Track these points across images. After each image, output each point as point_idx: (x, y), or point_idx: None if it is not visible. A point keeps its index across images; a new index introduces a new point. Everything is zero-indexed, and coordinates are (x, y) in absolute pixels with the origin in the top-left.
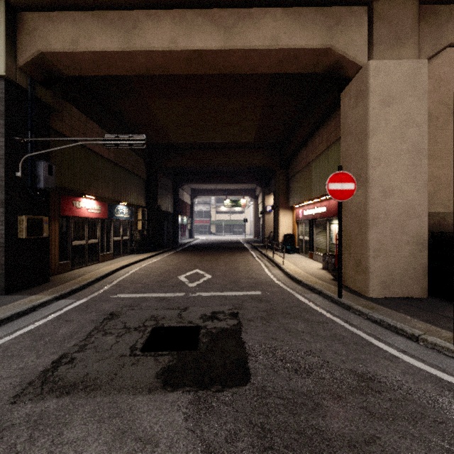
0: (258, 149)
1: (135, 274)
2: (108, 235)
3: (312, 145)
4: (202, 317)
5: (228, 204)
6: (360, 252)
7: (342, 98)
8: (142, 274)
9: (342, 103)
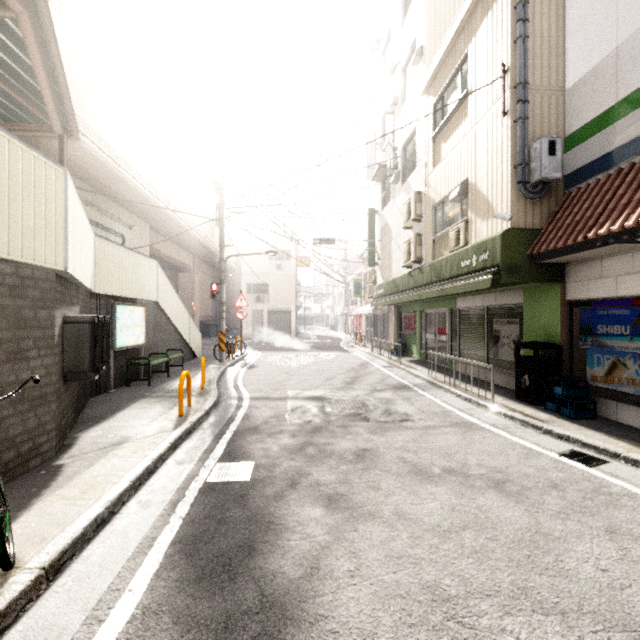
0: None
1: None
2: None
3: None
4: None
5: None
6: None
7: (180, 275)
8: None
9: (180, 277)
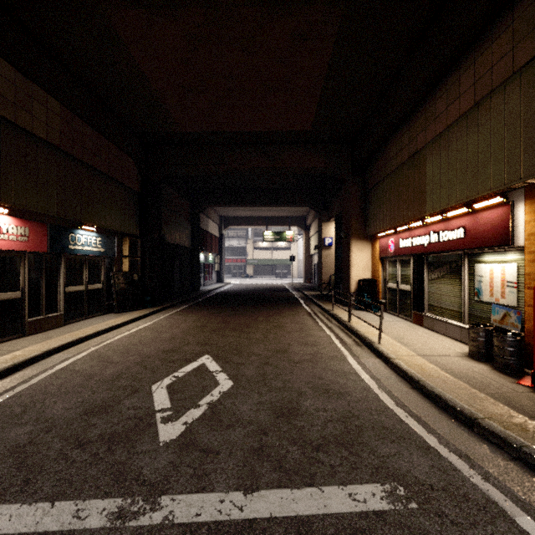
0: (317, 144)
1: (65, 372)
2: (52, 283)
3: (427, 115)
4: None
5: (269, 237)
6: None
7: None
8: (79, 372)
9: None
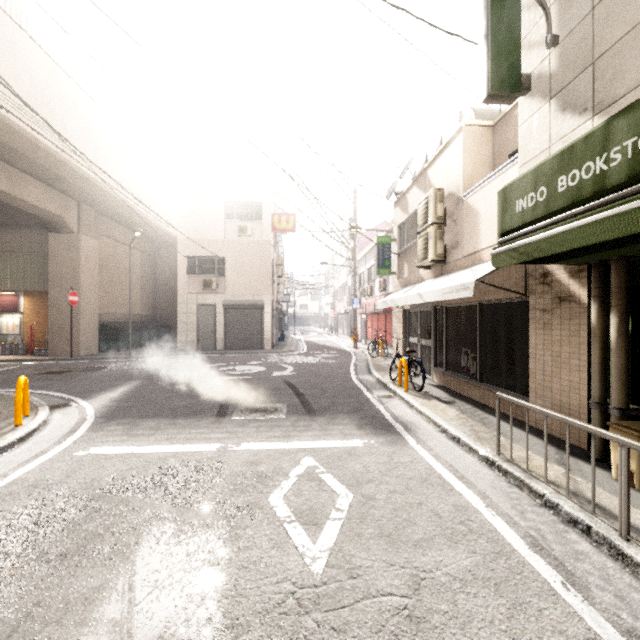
0: None
1: None
2: None
3: None
4: (37, 371)
5: None
6: (73, 334)
7: (51, 238)
8: None
9: (52, 241)
